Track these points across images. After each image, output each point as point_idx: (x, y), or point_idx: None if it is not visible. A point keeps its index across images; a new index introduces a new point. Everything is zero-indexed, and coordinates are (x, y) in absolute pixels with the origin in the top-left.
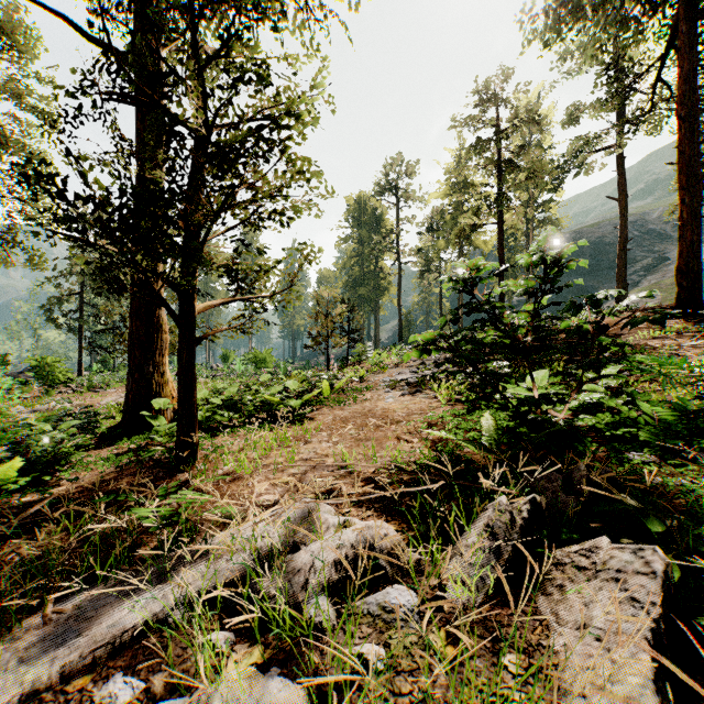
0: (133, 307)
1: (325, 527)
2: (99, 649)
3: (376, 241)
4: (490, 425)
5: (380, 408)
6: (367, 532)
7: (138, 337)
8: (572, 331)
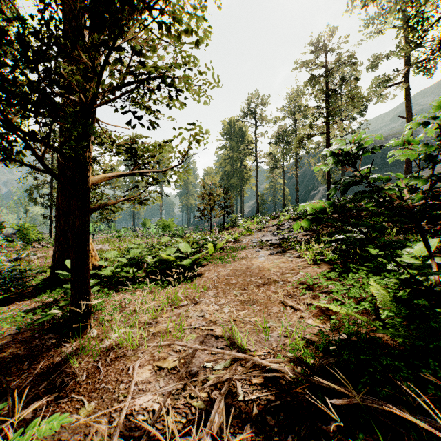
0: (59, 185)
1: None
2: None
3: (242, 148)
4: (383, 296)
5: (255, 266)
6: None
7: (62, 208)
8: None
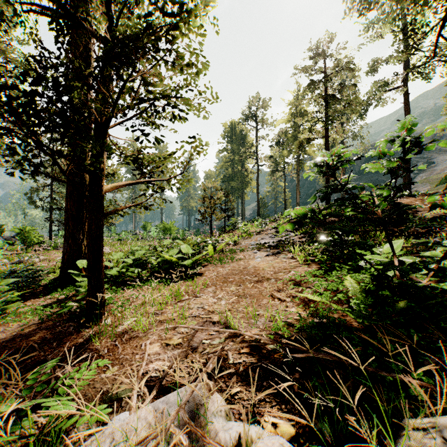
0: (68, 190)
1: None
2: None
3: (243, 151)
4: (354, 288)
5: (251, 266)
6: None
7: (71, 212)
8: None
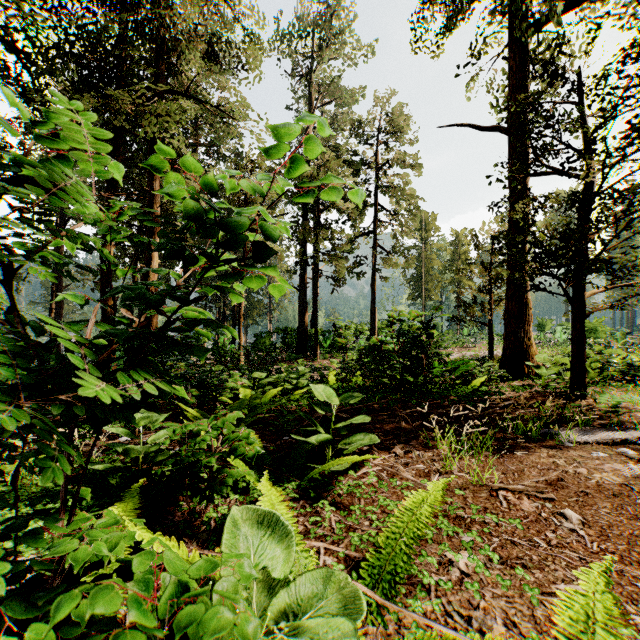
0: (509, 293)
1: None
2: (607, 439)
3: None
4: None
5: None
6: None
7: (512, 313)
8: None
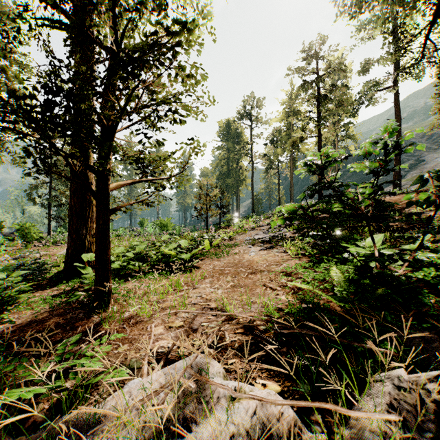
0: (72, 188)
1: (214, 395)
2: None
3: (238, 149)
4: (339, 277)
5: (246, 260)
6: (262, 413)
7: (75, 209)
8: (422, 202)
